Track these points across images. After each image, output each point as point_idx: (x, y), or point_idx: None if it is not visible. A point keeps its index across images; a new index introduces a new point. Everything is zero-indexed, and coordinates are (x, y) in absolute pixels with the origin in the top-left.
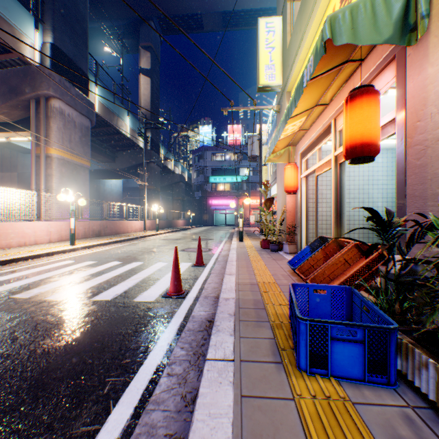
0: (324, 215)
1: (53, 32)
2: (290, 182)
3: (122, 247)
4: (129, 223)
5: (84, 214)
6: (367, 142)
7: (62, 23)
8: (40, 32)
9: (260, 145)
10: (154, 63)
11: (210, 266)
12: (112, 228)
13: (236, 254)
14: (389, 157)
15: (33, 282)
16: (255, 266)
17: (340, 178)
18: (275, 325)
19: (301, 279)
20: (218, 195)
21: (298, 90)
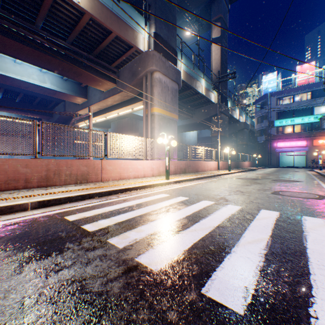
0: None
1: (155, 24)
2: None
3: (205, 184)
4: (205, 163)
5: (173, 156)
6: None
7: (160, 16)
8: (147, 28)
9: None
10: (223, 30)
11: None
12: (193, 166)
13: None
14: None
15: (133, 217)
16: None
17: None
18: None
19: None
20: (284, 138)
21: None
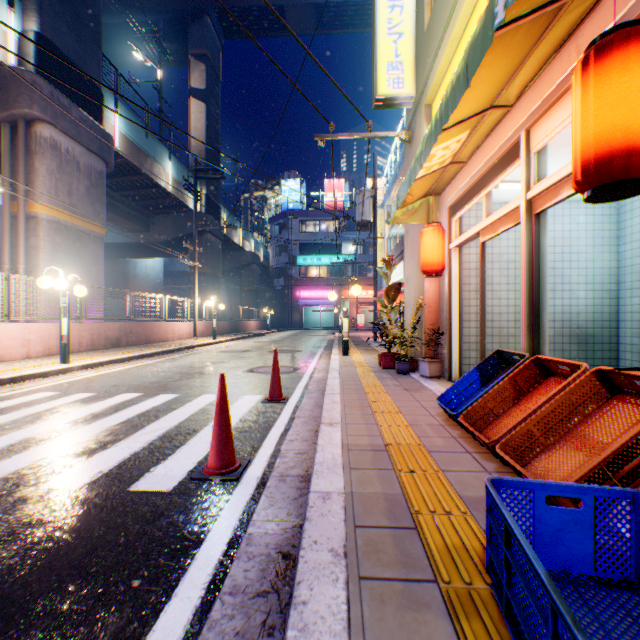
0: (488, 313)
1: (40, 14)
2: (431, 256)
3: (151, 366)
4: (170, 326)
5: (95, 311)
6: (639, 145)
7: (55, 1)
8: (17, 13)
9: (375, 205)
10: (212, 81)
11: (295, 402)
12: (141, 333)
13: (339, 380)
14: (597, 214)
15: None
16: (375, 404)
17: (538, 242)
18: (457, 601)
19: (469, 435)
20: (309, 284)
21: (477, 45)
